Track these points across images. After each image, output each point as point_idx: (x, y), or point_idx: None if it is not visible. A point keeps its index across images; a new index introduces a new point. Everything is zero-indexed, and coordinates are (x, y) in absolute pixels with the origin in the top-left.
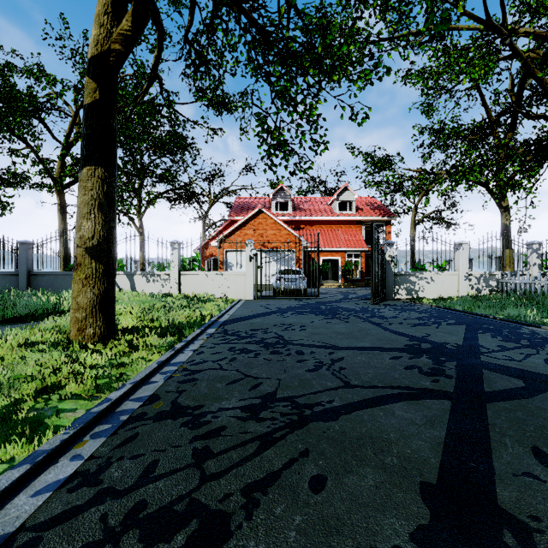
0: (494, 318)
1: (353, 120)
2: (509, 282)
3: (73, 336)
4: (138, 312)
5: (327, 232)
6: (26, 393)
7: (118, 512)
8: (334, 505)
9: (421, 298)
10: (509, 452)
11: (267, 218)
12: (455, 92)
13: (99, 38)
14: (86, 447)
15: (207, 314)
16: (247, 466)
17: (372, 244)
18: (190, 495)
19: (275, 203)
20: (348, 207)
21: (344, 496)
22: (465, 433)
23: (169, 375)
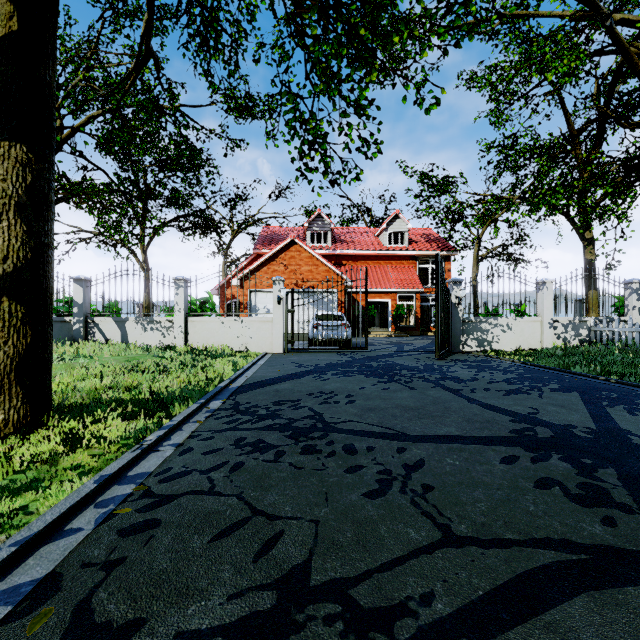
0: (607, 379)
1: (419, 105)
2: (605, 330)
3: None
4: (113, 374)
5: (374, 269)
6: None
7: None
8: None
9: (496, 350)
10: None
11: (301, 251)
12: (532, 96)
13: None
14: None
15: (215, 377)
16: None
17: (438, 281)
18: None
19: (311, 233)
20: (400, 239)
21: None
22: None
23: (111, 510)
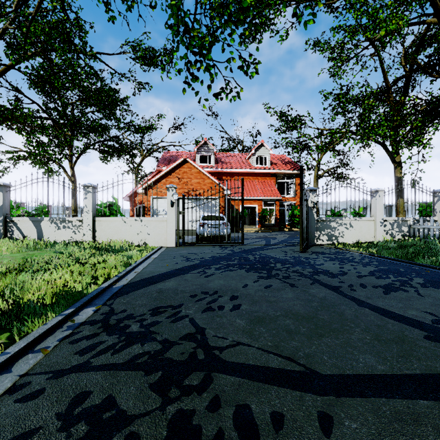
0: None
1: (297, 17)
2: (422, 227)
3: None
4: None
5: (246, 183)
6: None
7: None
8: None
9: (341, 243)
10: None
11: (192, 168)
12: (362, 56)
13: None
14: None
15: (102, 275)
16: None
17: (302, 188)
18: None
19: (199, 156)
20: (264, 162)
21: None
22: None
23: None
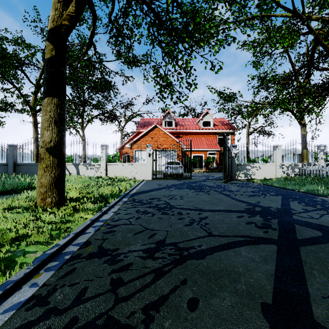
0: (298, 191)
1: (212, 70)
2: (306, 169)
3: (38, 203)
4: (80, 187)
5: (196, 139)
6: (5, 241)
7: (58, 326)
8: (204, 320)
9: (253, 179)
10: (317, 281)
11: (160, 131)
12: (273, 54)
13: (55, 17)
14: (40, 277)
15: (123, 189)
16: (146, 291)
17: (224, 146)
18: (107, 313)
19: (164, 121)
20: (209, 124)
21: (211, 313)
22: (287, 268)
23: (98, 228)
